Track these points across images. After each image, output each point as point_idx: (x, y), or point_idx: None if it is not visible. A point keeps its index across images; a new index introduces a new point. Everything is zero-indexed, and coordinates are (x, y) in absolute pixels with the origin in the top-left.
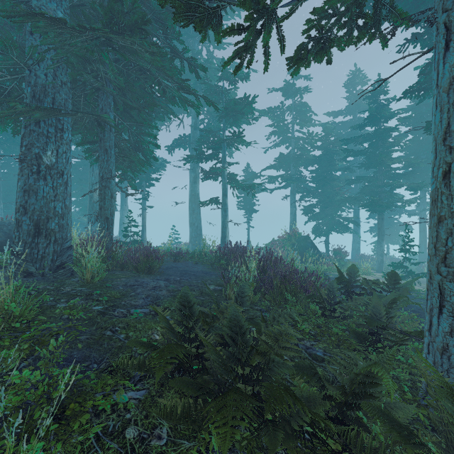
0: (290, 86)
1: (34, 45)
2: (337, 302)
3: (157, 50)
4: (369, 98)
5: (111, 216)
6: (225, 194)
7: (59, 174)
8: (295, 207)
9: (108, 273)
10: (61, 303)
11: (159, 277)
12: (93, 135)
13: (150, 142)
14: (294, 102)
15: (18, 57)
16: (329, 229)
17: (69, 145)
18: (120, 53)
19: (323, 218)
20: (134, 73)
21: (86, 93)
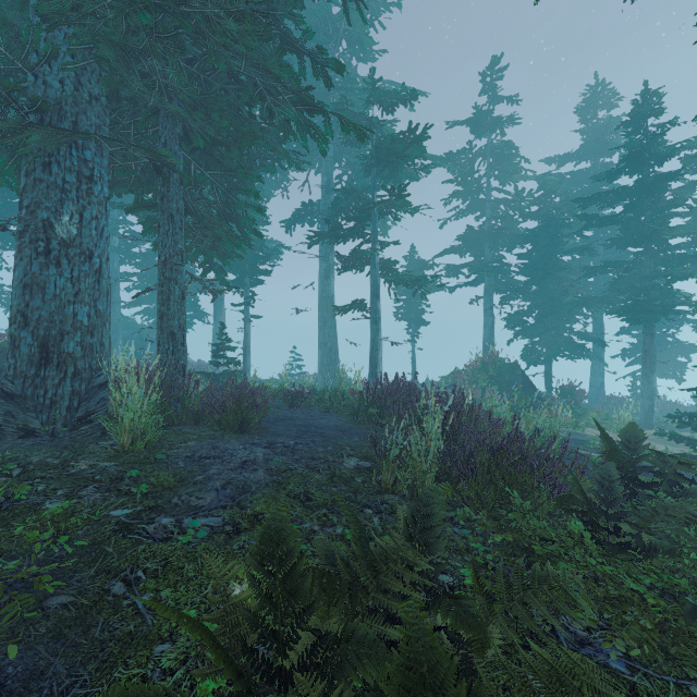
0: (484, 114)
1: (35, 24)
2: (625, 514)
3: (244, 3)
4: (626, 124)
5: (178, 329)
6: (376, 293)
7: (83, 255)
8: (492, 316)
9: (170, 431)
10: (55, 499)
11: (258, 440)
12: (154, 195)
13: (248, 204)
14: (491, 142)
15: (10, 49)
16: (552, 352)
17: (104, 205)
18: (177, 18)
19: (542, 334)
20: (218, 81)
21: (139, 120)
